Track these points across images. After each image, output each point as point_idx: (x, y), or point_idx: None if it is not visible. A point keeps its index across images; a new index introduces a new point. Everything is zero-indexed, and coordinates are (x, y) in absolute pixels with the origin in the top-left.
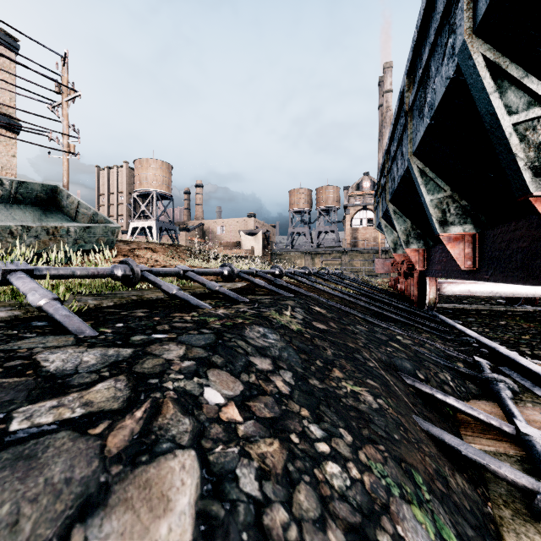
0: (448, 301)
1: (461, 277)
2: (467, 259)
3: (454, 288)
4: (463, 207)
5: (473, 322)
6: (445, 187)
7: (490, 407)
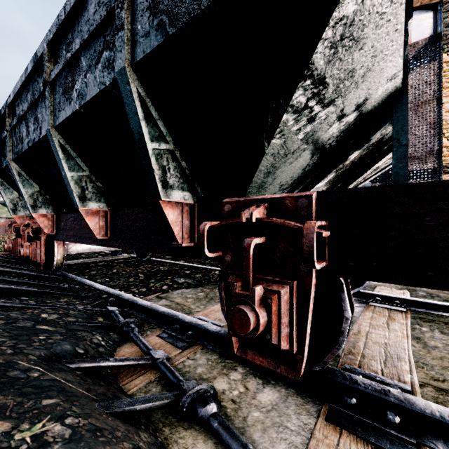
0: (70, 257)
1: (95, 243)
2: (101, 230)
3: (79, 248)
4: (99, 187)
5: (96, 274)
6: (84, 167)
7: (131, 348)
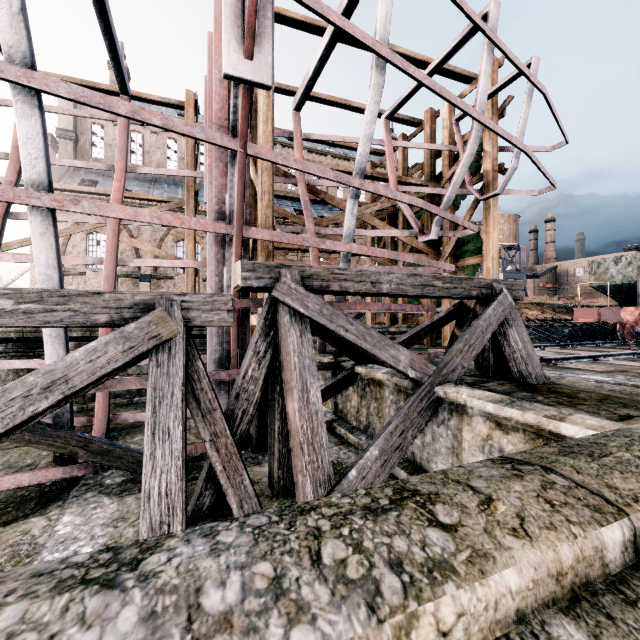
0: None
1: None
2: None
3: None
4: None
5: None
6: None
7: None
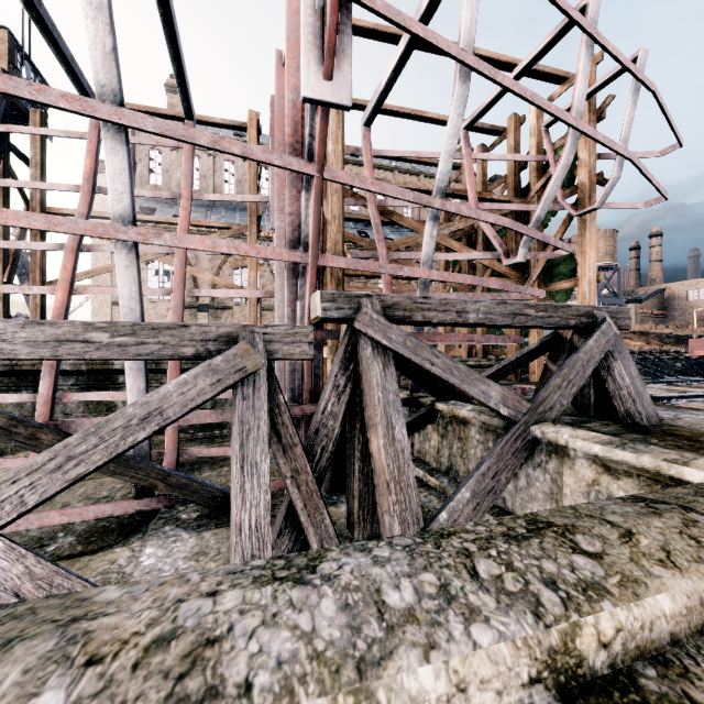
0: None
1: None
2: None
3: None
4: None
5: None
6: None
7: None
